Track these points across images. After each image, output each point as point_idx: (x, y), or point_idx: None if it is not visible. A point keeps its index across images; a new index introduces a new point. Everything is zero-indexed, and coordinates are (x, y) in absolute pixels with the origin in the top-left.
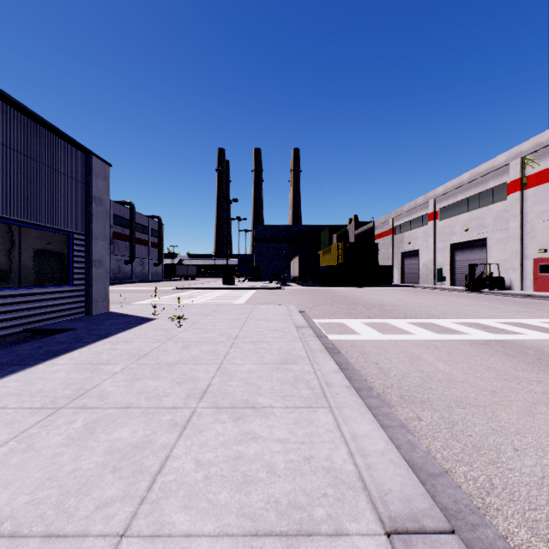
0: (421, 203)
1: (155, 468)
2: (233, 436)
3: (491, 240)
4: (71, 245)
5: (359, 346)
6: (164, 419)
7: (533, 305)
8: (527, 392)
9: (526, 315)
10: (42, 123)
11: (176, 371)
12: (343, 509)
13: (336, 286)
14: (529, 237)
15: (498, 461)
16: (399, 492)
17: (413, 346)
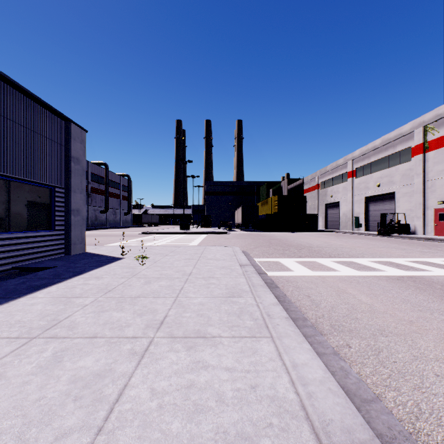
0: (341, 164)
1: (113, 397)
2: (186, 364)
3: (399, 194)
4: (53, 197)
5: (293, 282)
6: (124, 348)
7: (434, 247)
8: (440, 322)
9: (430, 255)
10: (28, 95)
11: (138, 304)
12: (288, 439)
13: (272, 231)
14: (430, 191)
15: (423, 387)
16: (340, 423)
17: (339, 281)
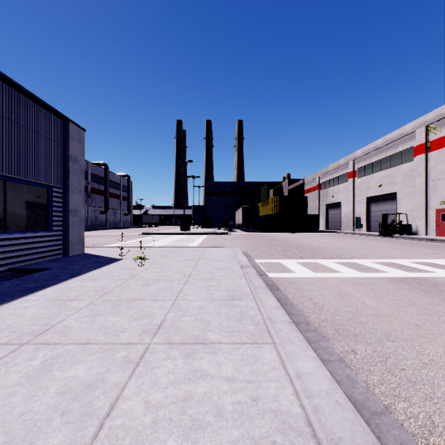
0: (342, 164)
1: (104, 411)
2: (183, 374)
3: (401, 194)
4: (51, 197)
5: (295, 283)
6: (119, 355)
7: (437, 248)
8: None
9: (433, 256)
10: (24, 93)
11: (134, 307)
12: None
13: (273, 232)
14: (432, 191)
15: (434, 397)
16: (350, 441)
17: (342, 283)
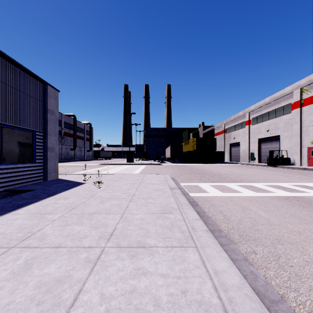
0: (241, 115)
1: (70, 302)
2: (129, 271)
3: (282, 136)
4: (34, 139)
5: (209, 201)
6: (81, 256)
7: (309, 174)
8: None
9: (306, 180)
10: (15, 64)
11: (94, 219)
12: None
13: (192, 163)
14: (305, 134)
15: None
16: None
17: (242, 200)
